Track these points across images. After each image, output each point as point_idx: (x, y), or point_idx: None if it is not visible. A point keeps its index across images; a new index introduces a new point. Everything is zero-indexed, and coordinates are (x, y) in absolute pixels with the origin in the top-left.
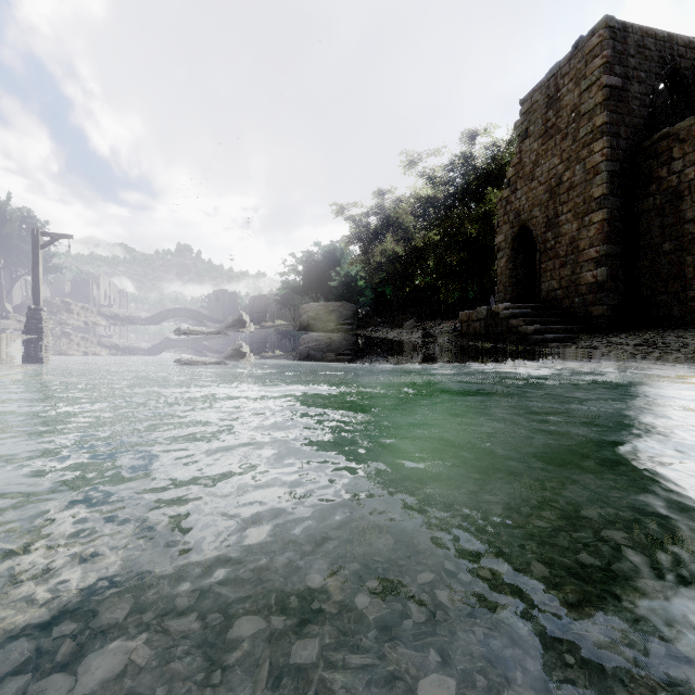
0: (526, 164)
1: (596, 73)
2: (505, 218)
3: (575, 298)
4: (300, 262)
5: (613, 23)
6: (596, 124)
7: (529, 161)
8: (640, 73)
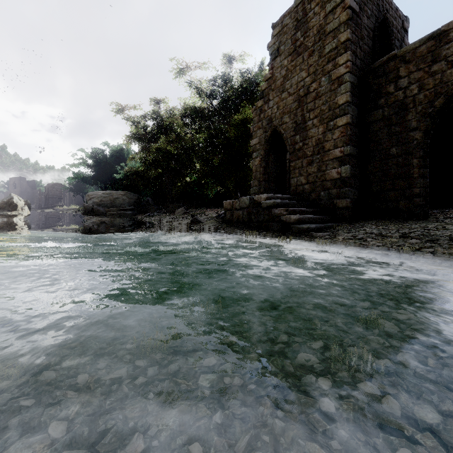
0: (277, 78)
1: None
2: (259, 124)
3: (320, 191)
4: (89, 156)
5: None
6: (341, 40)
7: (280, 75)
8: (367, 9)
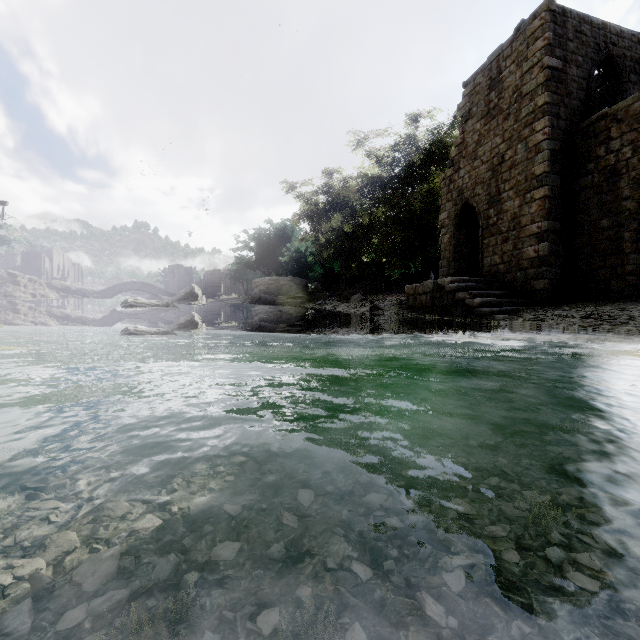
0: (468, 144)
1: (538, 54)
2: (448, 196)
3: (516, 272)
4: (252, 238)
5: (553, 7)
6: (538, 104)
7: (472, 141)
8: (577, 57)
